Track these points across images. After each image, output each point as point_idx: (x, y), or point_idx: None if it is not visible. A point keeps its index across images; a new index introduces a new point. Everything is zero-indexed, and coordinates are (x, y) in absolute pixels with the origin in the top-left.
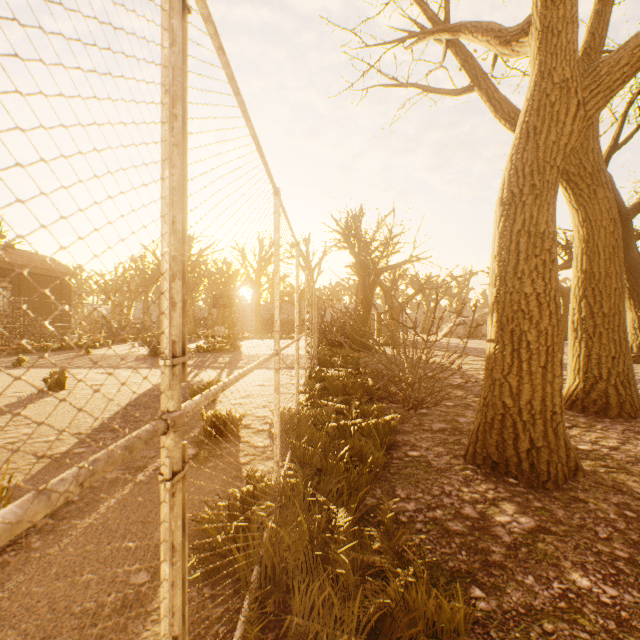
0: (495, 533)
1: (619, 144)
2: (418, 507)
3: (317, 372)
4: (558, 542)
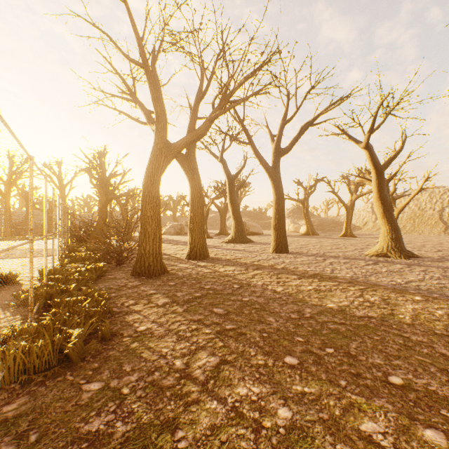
0: (127, 286)
1: (225, 149)
2: (105, 286)
3: (67, 254)
4: (144, 285)
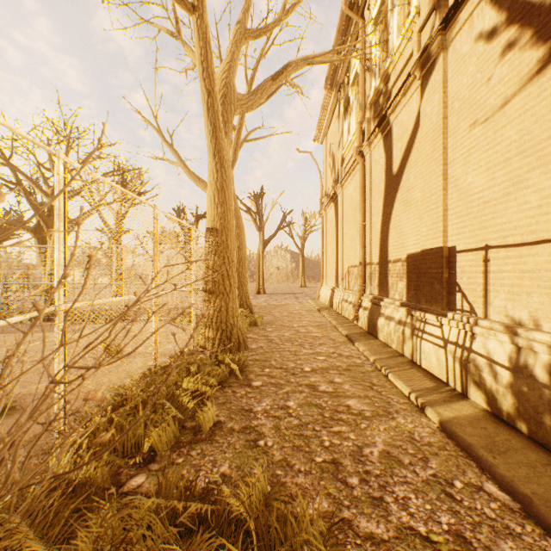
0: None
1: None
2: None
3: None
4: None
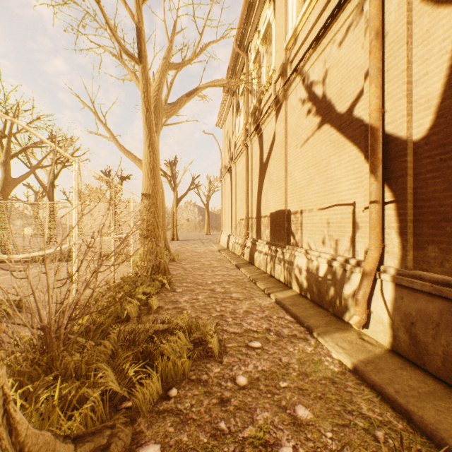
0: None
1: None
2: None
3: None
4: None
